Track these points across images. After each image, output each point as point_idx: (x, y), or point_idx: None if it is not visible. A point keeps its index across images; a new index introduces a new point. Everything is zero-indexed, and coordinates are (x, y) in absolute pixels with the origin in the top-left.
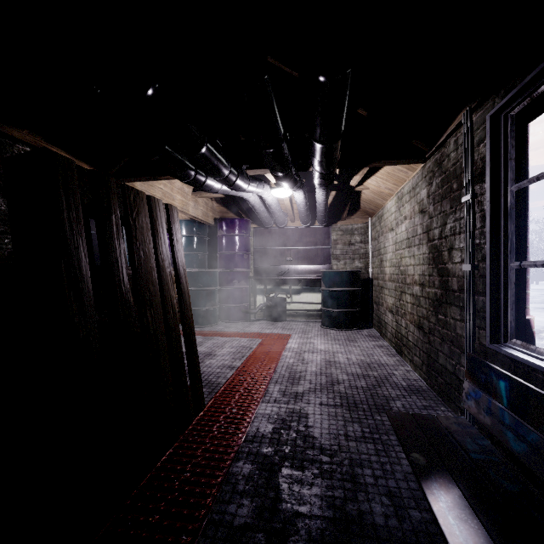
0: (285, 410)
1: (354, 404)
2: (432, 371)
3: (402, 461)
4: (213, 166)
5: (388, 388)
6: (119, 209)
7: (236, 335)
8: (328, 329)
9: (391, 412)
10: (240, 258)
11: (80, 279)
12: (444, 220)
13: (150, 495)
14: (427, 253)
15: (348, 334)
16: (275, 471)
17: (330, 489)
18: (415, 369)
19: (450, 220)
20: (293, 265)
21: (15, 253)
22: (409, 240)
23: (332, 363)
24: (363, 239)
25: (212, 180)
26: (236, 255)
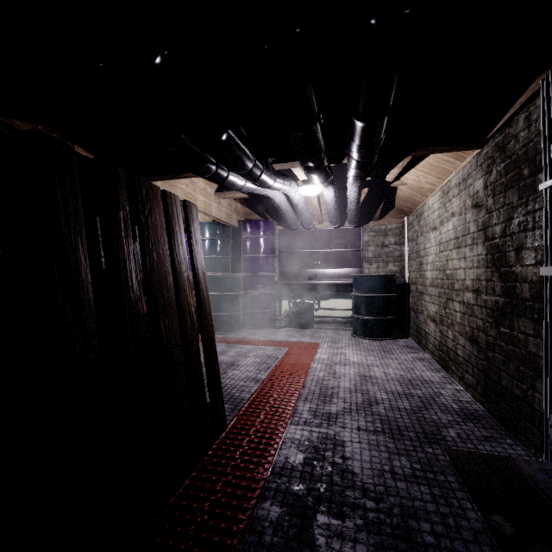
0: (317, 435)
1: (397, 430)
2: (491, 393)
3: (468, 513)
4: (236, 156)
5: (436, 411)
6: (129, 205)
7: (261, 343)
8: (360, 338)
9: (452, 450)
10: (265, 262)
11: (78, 285)
12: (510, 214)
13: (160, 543)
14: (484, 254)
15: (383, 344)
16: (309, 518)
17: (379, 549)
18: (466, 388)
19: (519, 214)
20: (321, 269)
21: (4, 255)
22: (458, 239)
23: (368, 378)
24: (398, 240)
25: (234, 176)
26: (261, 258)
